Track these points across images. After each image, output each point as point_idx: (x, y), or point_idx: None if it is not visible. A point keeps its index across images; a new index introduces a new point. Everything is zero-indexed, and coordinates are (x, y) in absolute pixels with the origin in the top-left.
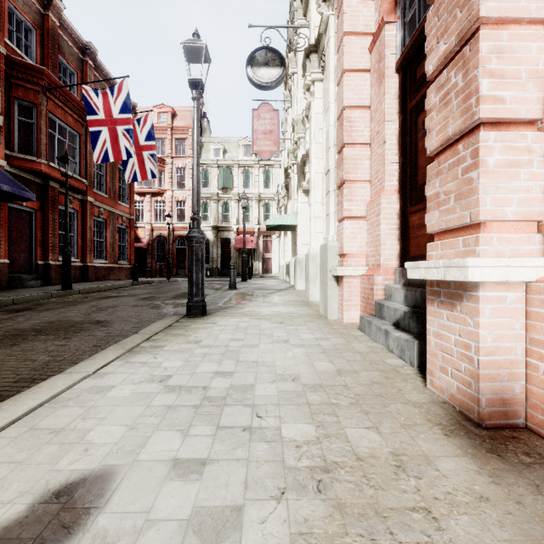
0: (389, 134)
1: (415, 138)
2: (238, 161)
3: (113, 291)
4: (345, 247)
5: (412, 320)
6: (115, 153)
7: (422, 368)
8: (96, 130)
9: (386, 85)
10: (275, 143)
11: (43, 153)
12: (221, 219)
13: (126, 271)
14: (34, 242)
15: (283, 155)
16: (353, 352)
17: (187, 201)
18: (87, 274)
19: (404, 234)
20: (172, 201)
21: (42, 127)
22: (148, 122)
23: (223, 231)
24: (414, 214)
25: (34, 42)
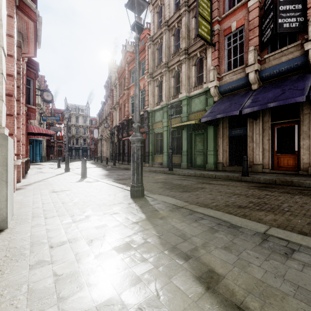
0: None
1: None
2: None
3: None
4: None
5: None
6: None
7: None
8: None
9: None
10: None
11: None
12: None
13: None
14: None
15: None
16: (27, 195)
17: None
18: None
19: None
20: None
21: None
22: None
23: None
24: None
25: None
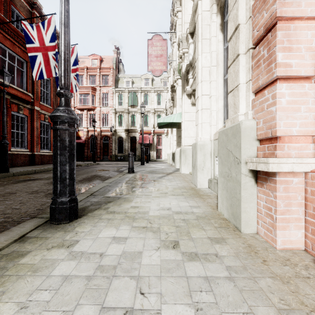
0: None
1: None
2: (141, 88)
3: (40, 174)
4: (280, 126)
5: None
6: (46, 71)
7: None
8: (32, 54)
9: None
10: (164, 63)
11: None
12: (130, 125)
13: None
14: None
15: (169, 80)
16: None
17: (109, 113)
18: (34, 160)
19: None
20: (100, 114)
21: None
22: (74, 53)
23: (132, 132)
24: None
25: None
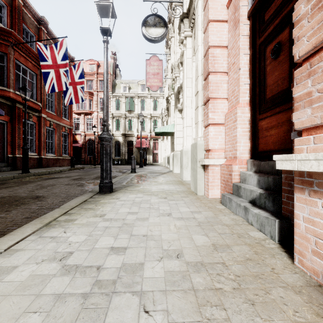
0: (243, 63)
1: (263, 64)
2: (138, 94)
3: (56, 174)
4: (210, 145)
5: (268, 200)
6: (58, 86)
7: (281, 242)
8: (46, 71)
9: (240, 28)
10: (160, 80)
11: (11, 85)
12: (127, 129)
13: (67, 161)
14: (6, 142)
15: (165, 90)
16: (221, 224)
17: None
18: (41, 163)
19: (254, 135)
20: (97, 118)
21: (10, 69)
22: (80, 67)
23: (129, 137)
24: (263, 120)
25: (6, 14)
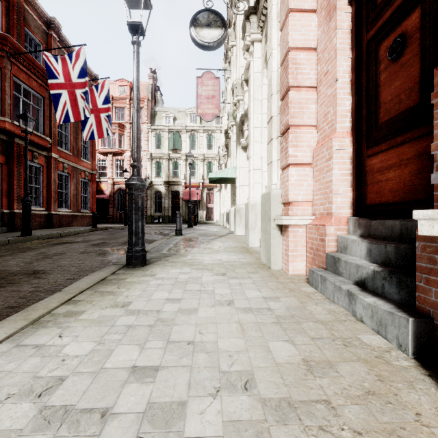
0: (341, 72)
1: (374, 71)
2: (186, 127)
3: (70, 237)
4: (290, 195)
5: (389, 283)
6: (73, 113)
7: (418, 355)
8: (56, 92)
9: (338, 18)
10: (217, 106)
11: (7, 112)
12: (171, 175)
13: (88, 218)
14: None
15: (223, 121)
16: (313, 321)
17: (143, 159)
18: (51, 222)
19: (358, 179)
20: (131, 160)
21: (6, 89)
22: (105, 88)
23: (174, 185)
24: (373, 157)
25: None
